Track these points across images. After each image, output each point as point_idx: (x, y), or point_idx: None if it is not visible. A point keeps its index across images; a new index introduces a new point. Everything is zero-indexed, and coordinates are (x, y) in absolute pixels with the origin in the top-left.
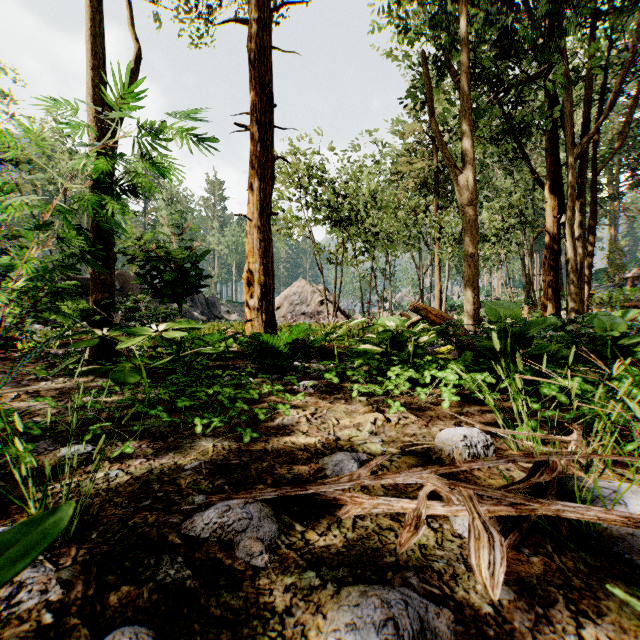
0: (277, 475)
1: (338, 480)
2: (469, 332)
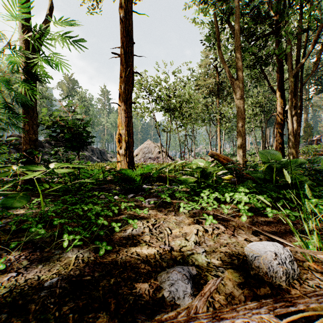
0: (120, 296)
1: (176, 317)
2: None
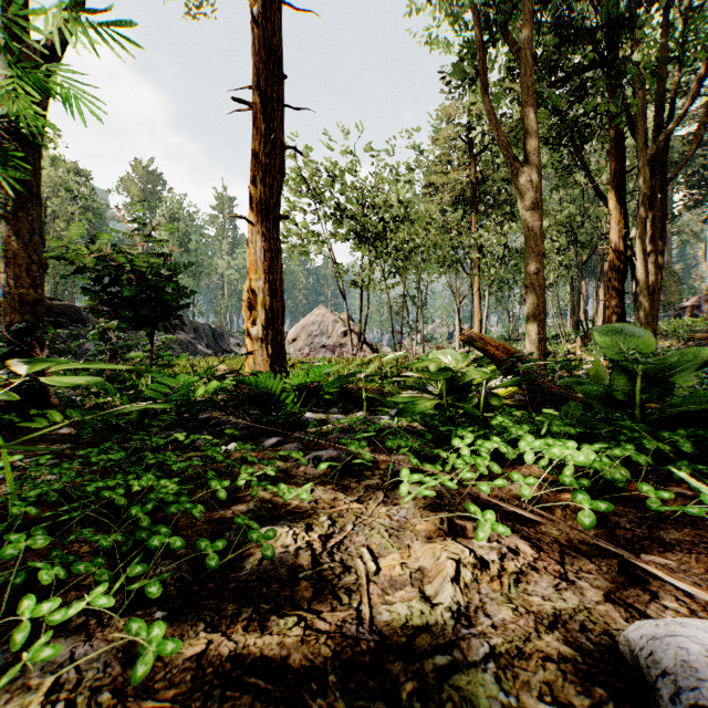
0: None
1: None
2: None
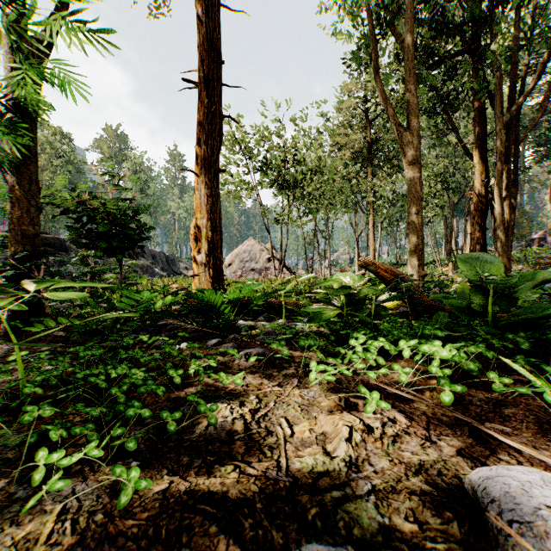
0: None
1: None
2: None
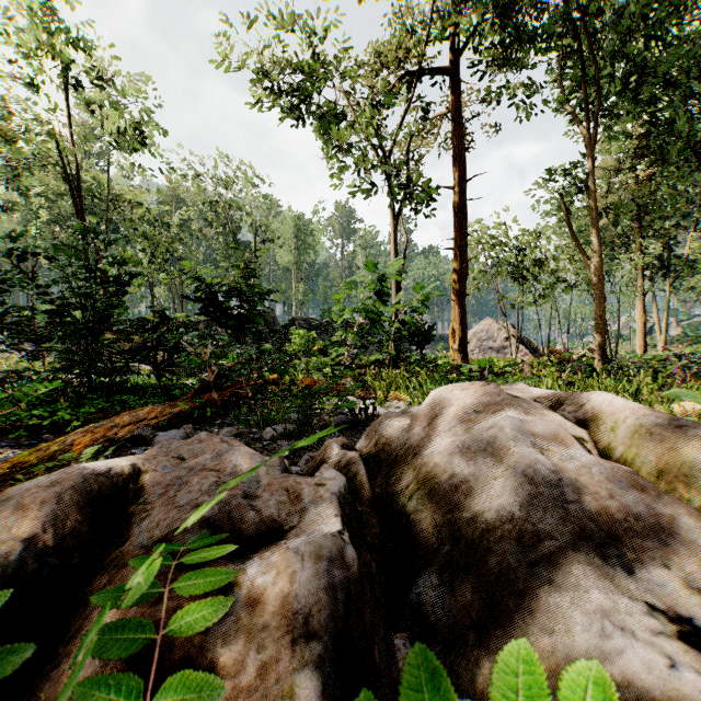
0: None
1: None
2: (598, 365)
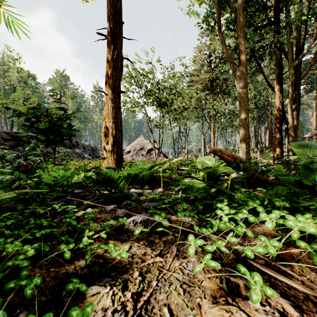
0: None
1: None
2: None
